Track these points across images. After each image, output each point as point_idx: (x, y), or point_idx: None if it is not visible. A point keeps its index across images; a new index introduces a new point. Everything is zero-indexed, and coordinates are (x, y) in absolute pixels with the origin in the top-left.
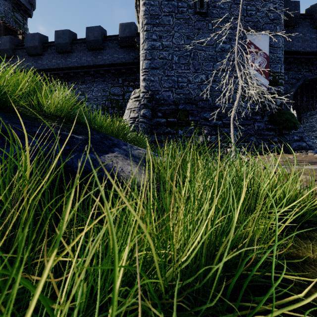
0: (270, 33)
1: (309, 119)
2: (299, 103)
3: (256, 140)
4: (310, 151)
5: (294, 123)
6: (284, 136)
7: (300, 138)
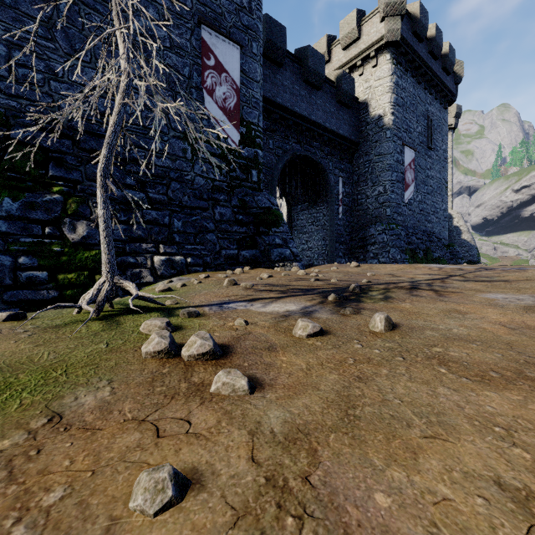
0: (242, 48)
1: (300, 215)
2: (288, 188)
3: (218, 242)
4: (296, 263)
5: (277, 215)
6: (262, 237)
7: (283, 242)
